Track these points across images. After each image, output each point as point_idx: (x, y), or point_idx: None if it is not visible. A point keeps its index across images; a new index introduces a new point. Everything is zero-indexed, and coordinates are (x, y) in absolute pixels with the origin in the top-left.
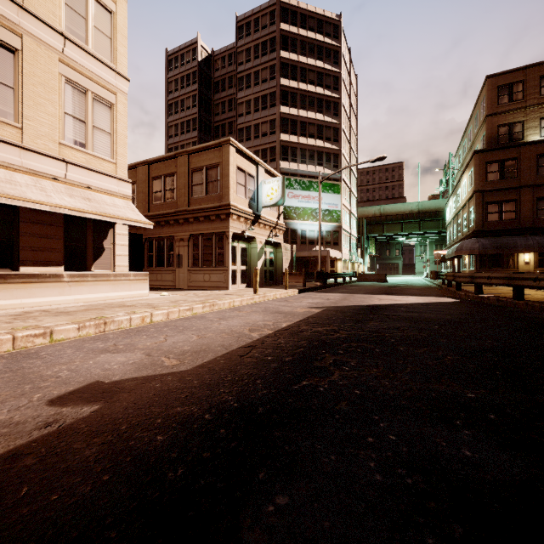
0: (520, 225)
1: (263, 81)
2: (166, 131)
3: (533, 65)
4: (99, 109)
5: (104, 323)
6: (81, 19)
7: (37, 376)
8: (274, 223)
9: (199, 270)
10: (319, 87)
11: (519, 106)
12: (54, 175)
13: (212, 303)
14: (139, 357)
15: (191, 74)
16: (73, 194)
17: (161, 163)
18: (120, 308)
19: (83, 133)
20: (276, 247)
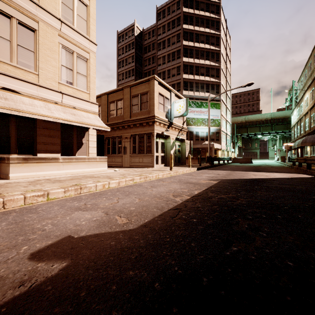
0: None
1: (173, 43)
2: (117, 77)
3: None
4: (80, 62)
5: (80, 188)
6: (70, 11)
7: (30, 228)
8: (181, 127)
9: (136, 156)
10: (207, 45)
11: None
12: (56, 101)
13: (145, 176)
14: (100, 215)
15: (131, 43)
16: (65, 111)
17: (115, 93)
18: (90, 179)
19: (71, 76)
20: (182, 142)
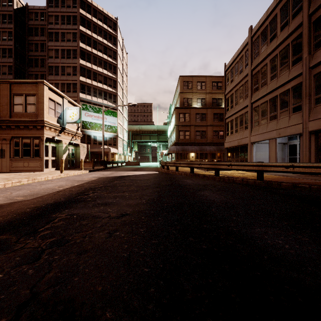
0: (190, 141)
1: (68, 40)
2: None
3: (195, 76)
4: None
5: None
6: None
7: None
8: (75, 133)
9: (19, 160)
10: (105, 55)
11: (191, 91)
12: None
13: (34, 178)
14: (2, 199)
15: (7, 15)
16: None
17: None
18: None
19: None
20: (76, 146)
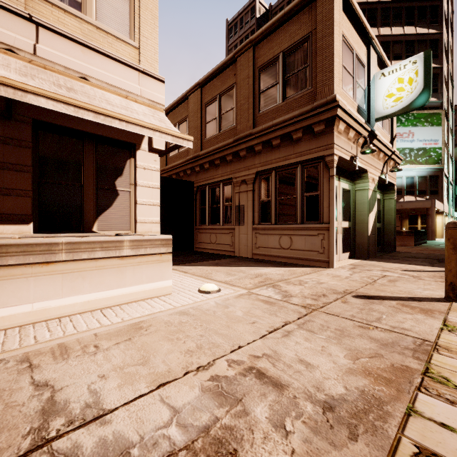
0: None
1: None
2: None
3: None
4: None
5: None
6: None
7: None
8: (391, 150)
9: (271, 229)
10: None
11: None
12: (9, 44)
13: None
14: None
15: (249, 34)
16: (36, 75)
17: (216, 79)
18: None
19: None
20: (383, 192)
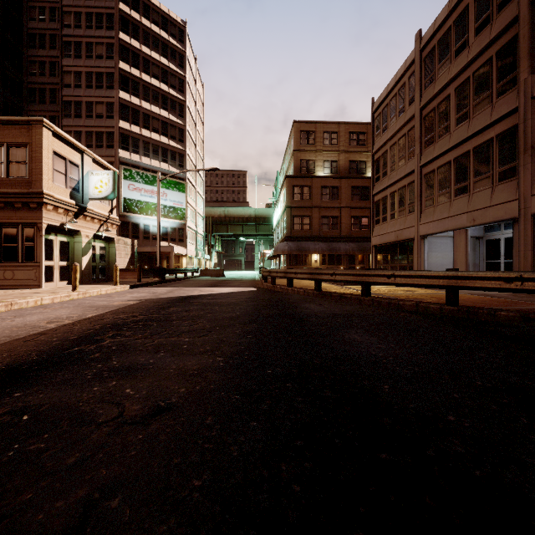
0: (312, 234)
1: (98, 56)
2: None
3: (320, 122)
4: None
5: None
6: None
7: None
8: (106, 217)
9: None
10: (163, 84)
11: (313, 149)
12: None
13: (10, 303)
14: None
15: None
16: None
17: None
18: None
19: None
20: (109, 242)
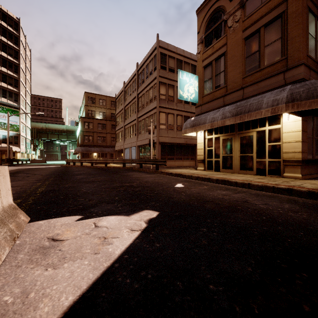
0: (94, 144)
1: None
2: None
3: (97, 94)
4: None
5: None
6: None
7: None
8: None
9: None
10: (3, 52)
11: (94, 106)
12: None
13: None
14: None
15: None
16: None
17: None
18: None
19: None
20: None
